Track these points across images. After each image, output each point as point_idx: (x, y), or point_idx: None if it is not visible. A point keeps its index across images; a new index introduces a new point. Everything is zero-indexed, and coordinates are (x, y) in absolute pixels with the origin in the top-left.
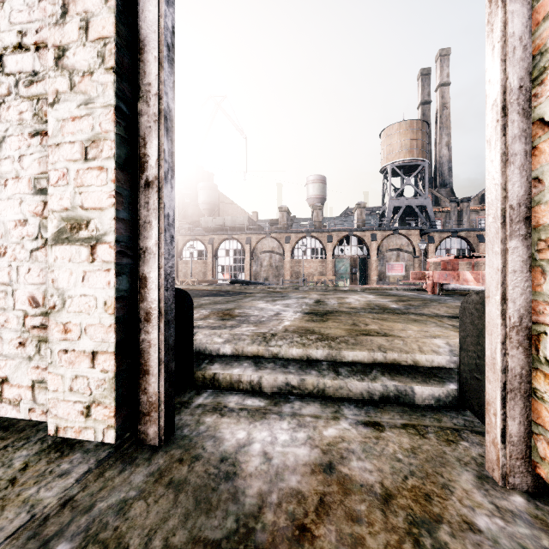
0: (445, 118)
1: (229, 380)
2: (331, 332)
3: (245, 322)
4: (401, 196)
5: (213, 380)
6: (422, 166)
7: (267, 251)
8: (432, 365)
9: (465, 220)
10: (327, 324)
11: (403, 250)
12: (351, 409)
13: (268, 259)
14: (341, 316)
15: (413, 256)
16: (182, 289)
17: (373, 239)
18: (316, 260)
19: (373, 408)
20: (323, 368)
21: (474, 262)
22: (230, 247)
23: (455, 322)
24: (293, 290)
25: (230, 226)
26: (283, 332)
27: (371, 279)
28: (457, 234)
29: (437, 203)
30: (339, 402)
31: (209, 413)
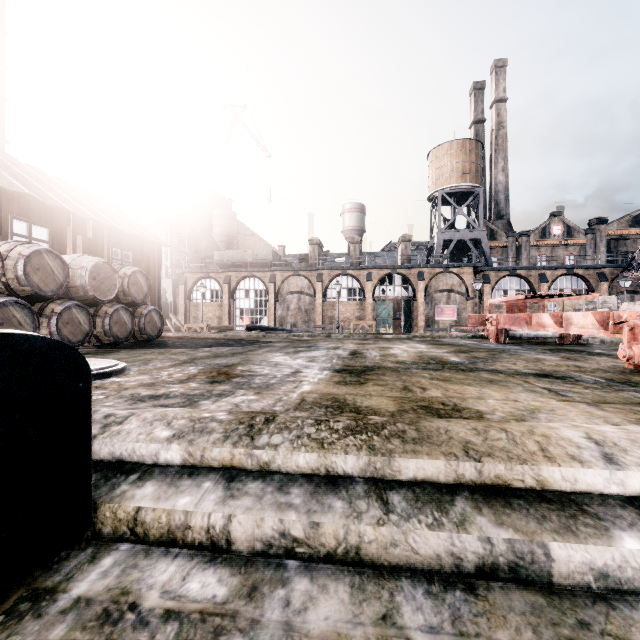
0: (501, 140)
1: (165, 524)
2: (372, 403)
3: (244, 387)
4: (451, 228)
5: (133, 523)
6: (476, 194)
7: (295, 292)
8: (575, 489)
9: (524, 257)
10: (365, 389)
11: (455, 290)
12: (418, 606)
13: (296, 301)
14: (386, 374)
15: (465, 297)
16: (43, 337)
17: (420, 278)
18: (353, 302)
19: (467, 600)
20: (358, 492)
21: (535, 306)
22: (250, 287)
23: (549, 384)
24: (324, 338)
25: (250, 261)
26: (297, 404)
27: (417, 325)
28: (516, 273)
29: (492, 237)
30: (390, 580)
31: (81, 639)
